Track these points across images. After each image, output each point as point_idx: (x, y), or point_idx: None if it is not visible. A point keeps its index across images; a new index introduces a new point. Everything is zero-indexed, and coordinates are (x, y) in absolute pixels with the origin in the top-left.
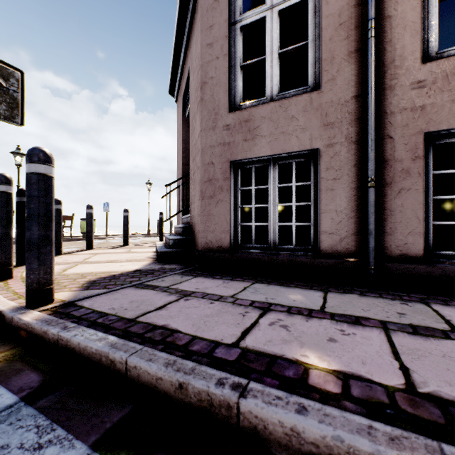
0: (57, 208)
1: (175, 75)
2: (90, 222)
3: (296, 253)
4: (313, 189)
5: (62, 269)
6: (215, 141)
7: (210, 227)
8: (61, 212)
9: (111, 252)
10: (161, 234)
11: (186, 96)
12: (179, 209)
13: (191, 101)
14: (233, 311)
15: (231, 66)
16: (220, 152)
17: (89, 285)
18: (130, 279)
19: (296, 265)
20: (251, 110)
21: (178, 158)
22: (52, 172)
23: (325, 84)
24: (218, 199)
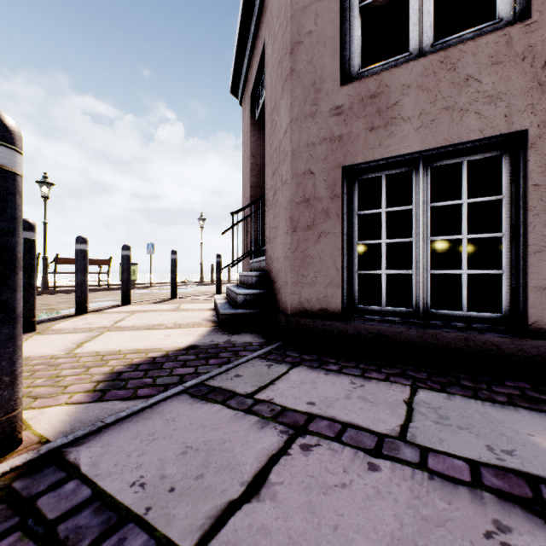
0: (81, 249)
1: (241, 62)
2: (127, 267)
3: (472, 325)
4: (508, 208)
5: (78, 341)
6: (316, 135)
7: (307, 276)
8: (86, 255)
9: (153, 308)
10: (218, 283)
11: (257, 89)
12: (246, 249)
13: (269, 86)
14: (455, 515)
15: (343, 10)
16: (325, 153)
17: (108, 385)
18: (180, 371)
19: (477, 348)
20: (382, 76)
21: (244, 179)
22: (15, 163)
23: (542, 5)
24: (321, 231)
